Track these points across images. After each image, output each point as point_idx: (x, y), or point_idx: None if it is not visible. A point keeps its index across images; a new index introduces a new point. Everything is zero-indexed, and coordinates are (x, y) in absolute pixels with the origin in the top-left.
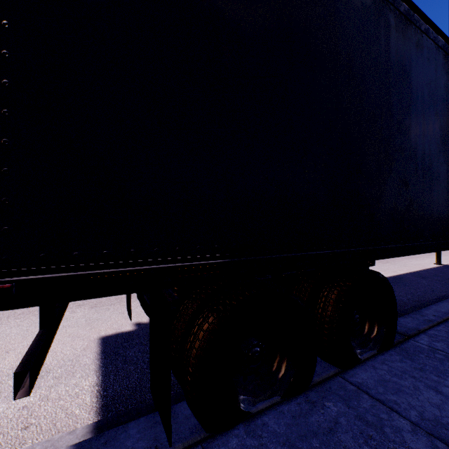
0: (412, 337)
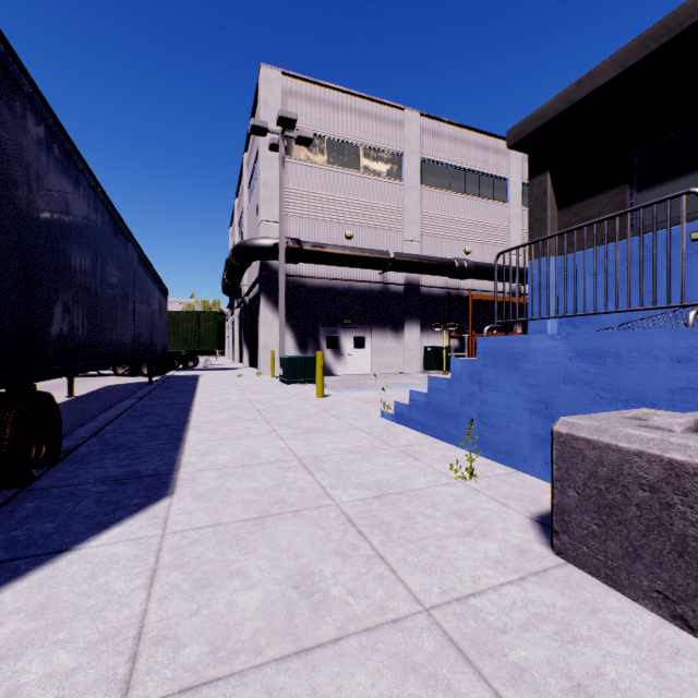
0: (73, 451)
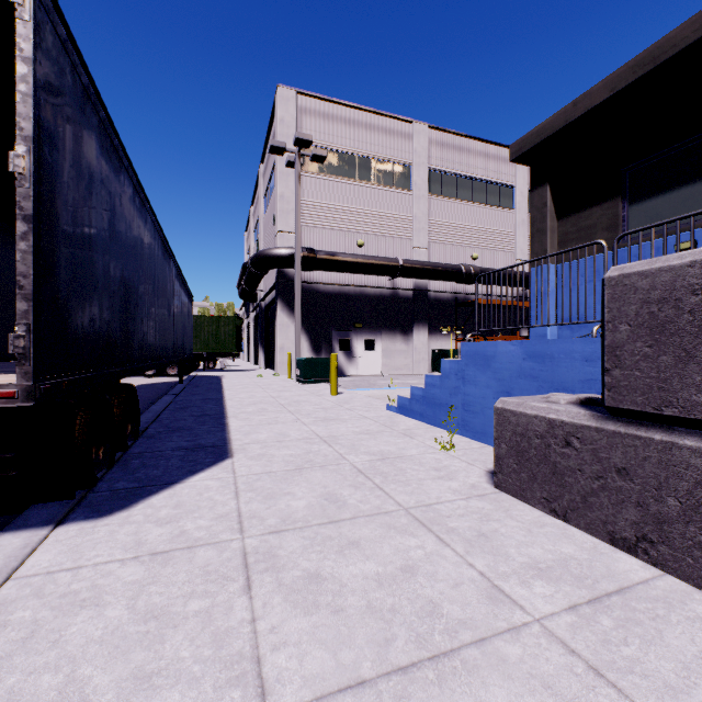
0: (145, 431)
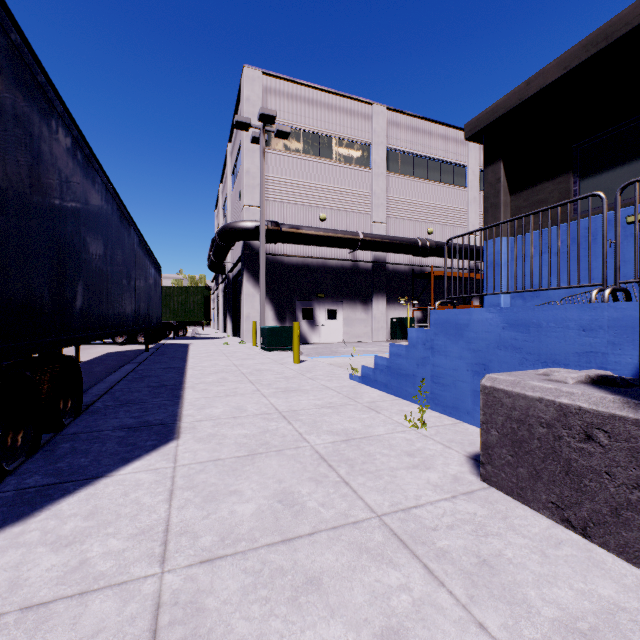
0: (91, 405)
